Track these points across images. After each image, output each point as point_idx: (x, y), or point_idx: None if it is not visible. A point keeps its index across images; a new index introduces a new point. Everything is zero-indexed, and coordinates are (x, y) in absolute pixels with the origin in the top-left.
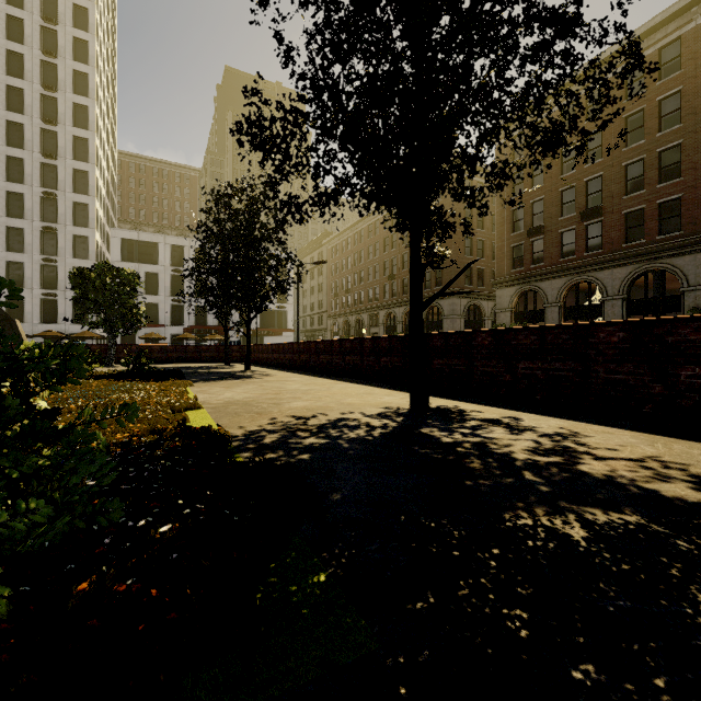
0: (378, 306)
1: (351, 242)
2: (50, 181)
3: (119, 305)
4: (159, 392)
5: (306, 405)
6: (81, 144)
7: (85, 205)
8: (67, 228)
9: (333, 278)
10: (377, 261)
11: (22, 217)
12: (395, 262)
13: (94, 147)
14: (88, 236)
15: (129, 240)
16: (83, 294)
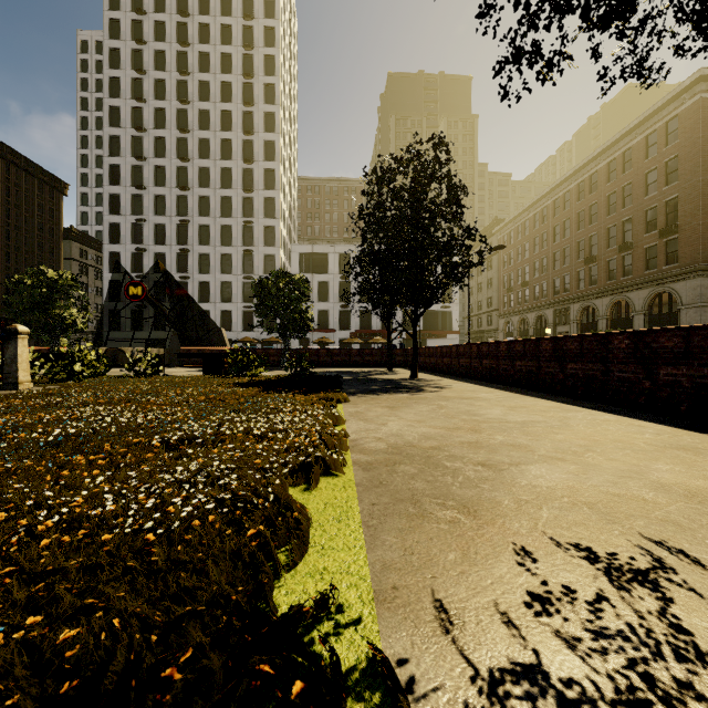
0: (568, 298)
1: (529, 225)
2: (249, 211)
3: (291, 309)
4: (294, 417)
5: (569, 484)
6: (270, 175)
7: (273, 227)
8: (260, 249)
9: (505, 271)
10: (566, 242)
11: (230, 245)
12: (595, 240)
13: (279, 175)
14: (274, 254)
15: (305, 253)
16: (262, 301)
